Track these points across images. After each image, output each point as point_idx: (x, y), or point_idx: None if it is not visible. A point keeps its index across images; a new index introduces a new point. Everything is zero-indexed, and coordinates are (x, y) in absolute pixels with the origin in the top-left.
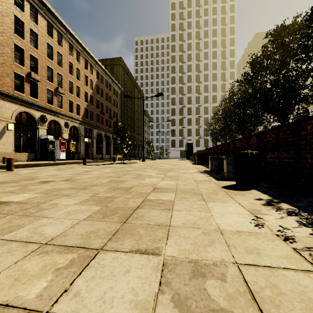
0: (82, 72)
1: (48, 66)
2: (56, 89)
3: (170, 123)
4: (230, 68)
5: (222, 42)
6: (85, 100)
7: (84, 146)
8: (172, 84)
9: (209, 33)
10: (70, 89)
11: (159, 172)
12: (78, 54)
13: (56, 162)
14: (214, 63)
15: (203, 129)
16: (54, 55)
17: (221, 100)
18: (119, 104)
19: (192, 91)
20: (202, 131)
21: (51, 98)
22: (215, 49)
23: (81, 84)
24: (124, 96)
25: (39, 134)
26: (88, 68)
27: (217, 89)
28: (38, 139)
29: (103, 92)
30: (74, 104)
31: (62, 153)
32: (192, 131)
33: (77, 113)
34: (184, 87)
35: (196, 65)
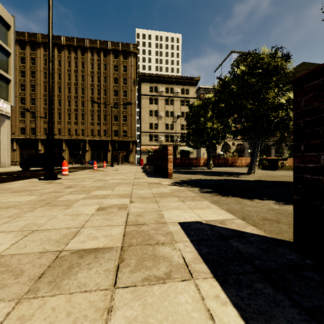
0: None
1: None
2: None
3: None
4: None
5: None
6: None
7: (249, 155)
8: None
9: None
10: None
11: None
12: None
13: None
14: None
15: None
16: None
17: None
18: None
19: None
20: None
21: None
22: None
23: None
24: None
25: (217, 151)
26: None
27: None
28: (217, 154)
29: None
30: None
31: None
32: None
33: None
34: None
35: None
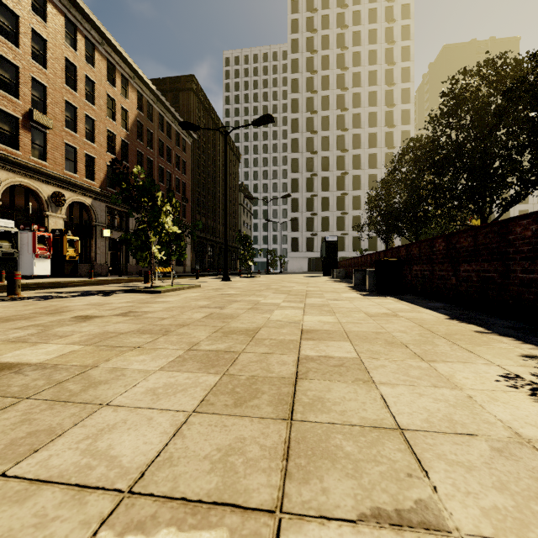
0: (101, 87)
1: (3, 57)
2: (28, 114)
3: (289, 206)
4: (402, 102)
5: (386, 53)
6: (111, 149)
7: (108, 248)
8: (292, 133)
9: (362, 36)
10: (69, 120)
11: None
12: (92, 48)
13: (3, 283)
14: (373, 94)
15: (350, 217)
16: (21, 34)
17: (410, 138)
18: (189, 167)
19: (331, 145)
20: (350, 221)
21: (13, 133)
22: (374, 66)
23: (99, 114)
24: (180, 123)
25: None
26: (116, 83)
27: (378, 142)
28: None
29: (153, 138)
30: (79, 155)
31: (42, 261)
32: (330, 221)
33: (88, 176)
34: (315, 138)
35: (338, 97)
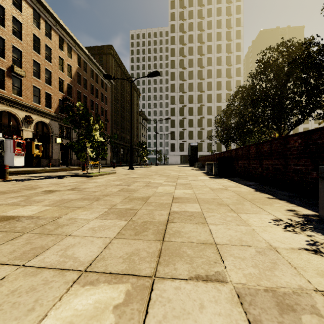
0: (55, 52)
1: None
2: (10, 68)
3: (169, 124)
4: (236, 63)
5: (227, 34)
6: (61, 89)
7: (59, 149)
8: (171, 80)
9: (212, 23)
10: (35, 72)
11: (80, 297)
12: (50, 28)
13: None
14: (219, 58)
15: (206, 131)
16: (6, 19)
17: (239, 86)
18: (109, 101)
19: (194, 88)
20: (205, 133)
21: (1, 79)
22: (220, 42)
23: (54, 68)
24: (103, 75)
25: None
26: (64, 49)
27: (222, 86)
28: None
29: (87, 83)
30: (41, 93)
31: (19, 157)
32: (194, 133)
33: (47, 106)
34: (184, 84)
35: (199, 59)
